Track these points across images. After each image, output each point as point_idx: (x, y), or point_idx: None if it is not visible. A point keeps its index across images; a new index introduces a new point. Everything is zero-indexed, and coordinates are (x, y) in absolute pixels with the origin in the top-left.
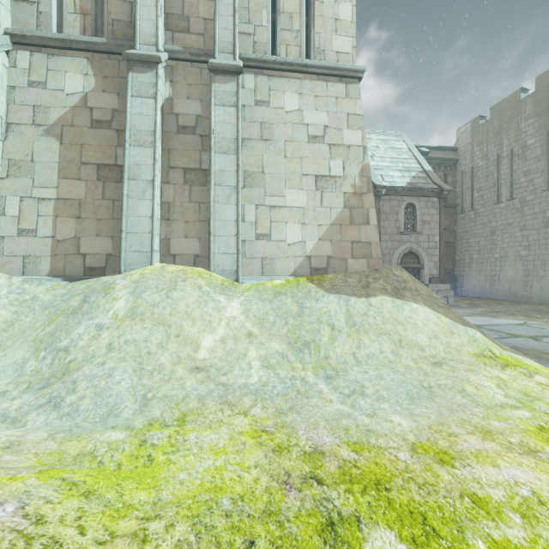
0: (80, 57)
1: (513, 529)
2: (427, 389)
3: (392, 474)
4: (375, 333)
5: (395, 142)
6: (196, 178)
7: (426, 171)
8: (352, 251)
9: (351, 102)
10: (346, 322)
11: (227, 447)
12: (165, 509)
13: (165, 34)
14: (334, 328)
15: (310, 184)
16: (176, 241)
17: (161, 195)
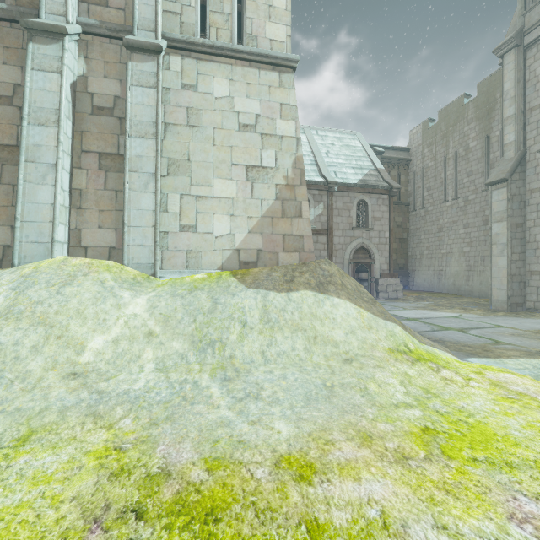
0: None
1: None
2: (329, 388)
3: (234, 499)
4: (290, 329)
5: (350, 141)
6: (113, 164)
7: (378, 169)
8: (283, 245)
9: (284, 92)
10: (260, 319)
11: (56, 473)
12: None
13: (80, 6)
14: (246, 324)
15: (241, 175)
16: (88, 232)
17: (72, 181)
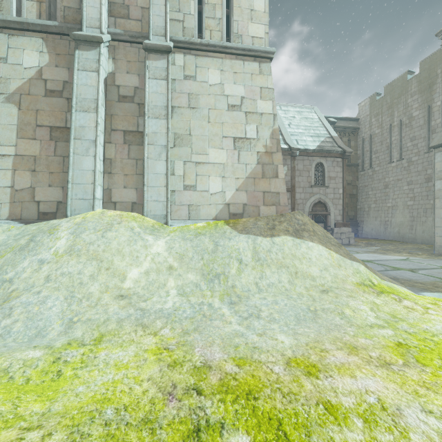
0: (36, 38)
1: (353, 433)
2: (313, 312)
3: (263, 385)
4: (276, 266)
5: (308, 114)
6: (134, 139)
7: (333, 136)
8: (263, 200)
9: (263, 78)
10: (252, 258)
11: (130, 363)
12: (49, 420)
13: (109, 20)
14: (242, 262)
15: (230, 145)
16: (116, 191)
17: (104, 152)
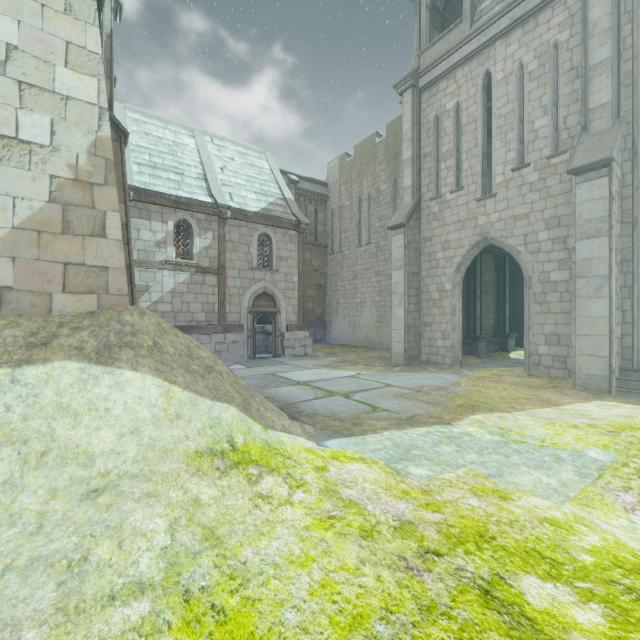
0: None
1: None
2: None
3: None
4: None
5: (256, 159)
6: None
7: (287, 199)
8: (64, 280)
9: (76, 25)
10: None
11: None
12: None
13: None
14: None
15: None
16: None
17: None
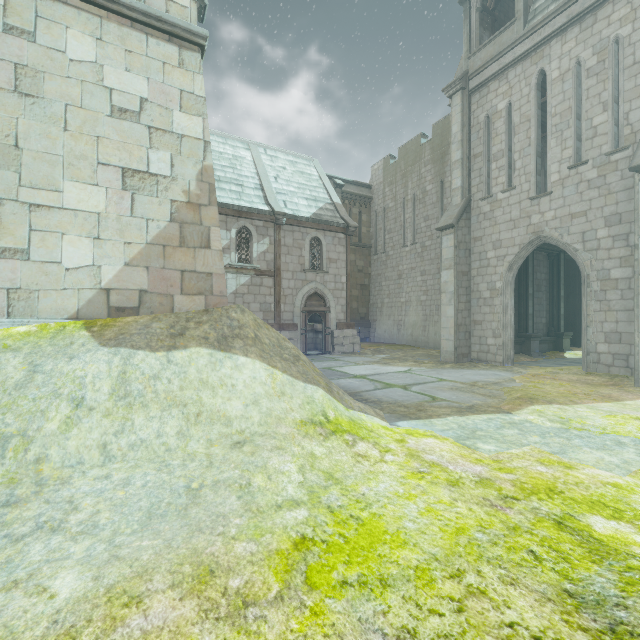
0: None
1: None
2: (192, 492)
3: None
4: (161, 405)
5: (305, 167)
6: None
7: (335, 203)
8: (182, 285)
9: (187, 75)
10: (110, 393)
11: None
12: None
13: None
14: (83, 404)
15: (114, 180)
16: None
17: None
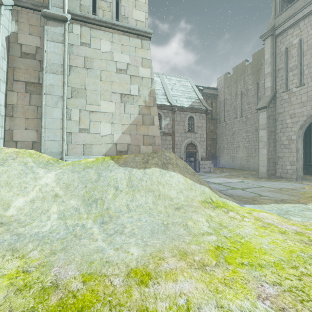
0: None
1: None
2: (165, 225)
3: (97, 300)
4: (144, 191)
5: (184, 82)
6: (35, 89)
7: (200, 99)
8: (143, 141)
9: (144, 51)
10: (126, 185)
11: None
12: None
13: None
14: (118, 189)
15: (117, 99)
16: (18, 131)
17: (6, 99)
